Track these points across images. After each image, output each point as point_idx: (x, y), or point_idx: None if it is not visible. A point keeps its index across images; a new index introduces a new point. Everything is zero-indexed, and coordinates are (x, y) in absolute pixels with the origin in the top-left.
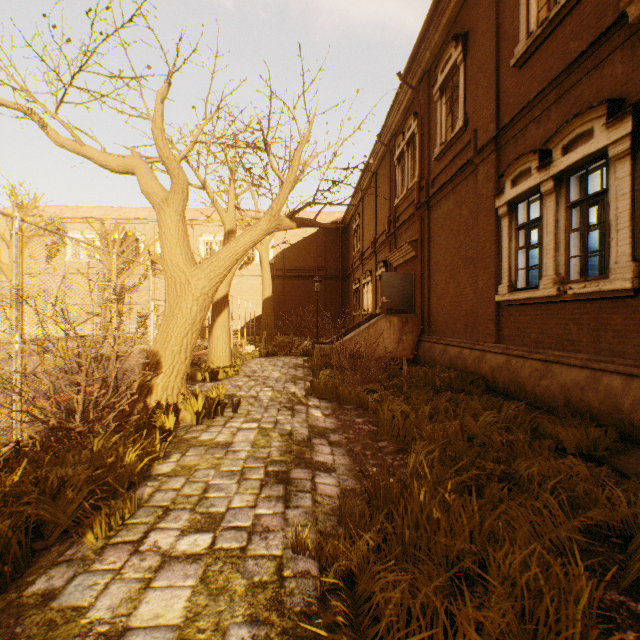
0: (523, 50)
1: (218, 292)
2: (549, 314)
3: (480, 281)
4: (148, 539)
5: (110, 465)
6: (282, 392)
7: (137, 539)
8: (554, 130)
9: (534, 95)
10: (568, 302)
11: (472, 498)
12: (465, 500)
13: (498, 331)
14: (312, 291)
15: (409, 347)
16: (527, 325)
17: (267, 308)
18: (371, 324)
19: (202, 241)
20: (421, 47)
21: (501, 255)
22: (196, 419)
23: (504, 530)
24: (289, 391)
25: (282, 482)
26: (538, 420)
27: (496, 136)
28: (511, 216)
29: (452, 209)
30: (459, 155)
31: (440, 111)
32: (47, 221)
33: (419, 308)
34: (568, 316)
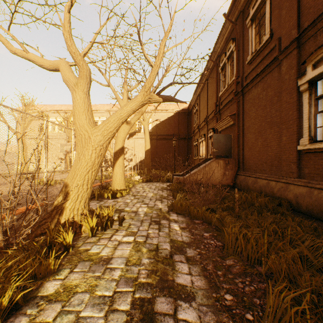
0: None
1: (117, 146)
2: None
3: (283, 137)
4: None
5: None
6: (153, 208)
7: None
8: None
9: None
10: None
11: None
12: None
13: (299, 170)
14: (171, 146)
15: (230, 178)
16: None
17: (147, 155)
18: (207, 164)
19: None
20: None
21: (301, 118)
22: (91, 233)
23: None
24: (157, 207)
25: (146, 319)
26: None
27: (298, 37)
28: (311, 90)
29: (260, 92)
30: (265, 57)
31: (251, 33)
32: (40, 112)
33: (236, 155)
34: None
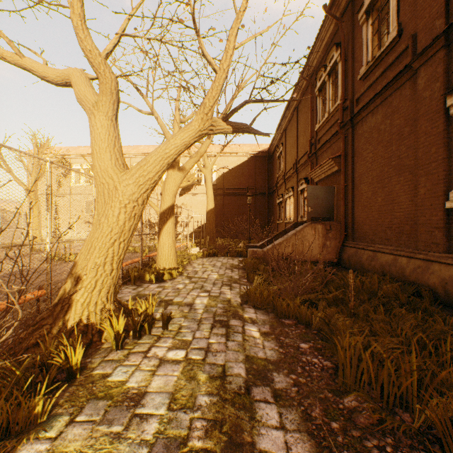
0: None
1: (164, 203)
2: None
3: (421, 188)
4: None
5: None
6: (218, 299)
7: None
8: None
9: None
10: None
11: None
12: None
13: (447, 240)
14: (245, 205)
15: (332, 251)
16: None
17: (210, 217)
18: (298, 231)
19: None
20: None
21: (452, 158)
22: (116, 343)
23: None
24: (225, 298)
25: None
26: None
27: (447, 29)
28: None
29: (381, 121)
30: (390, 67)
31: (366, 32)
32: (58, 157)
33: (342, 217)
34: None
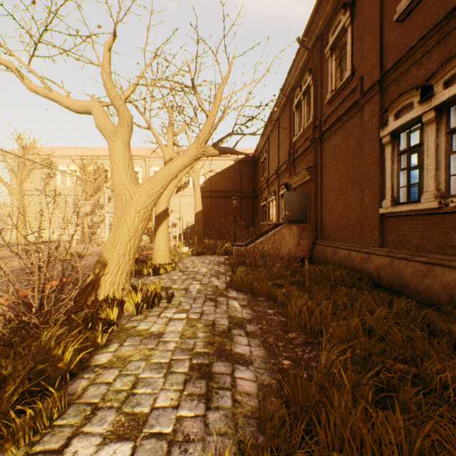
0: (405, 6)
1: (160, 207)
2: (430, 223)
3: (366, 197)
4: (68, 448)
5: (53, 358)
6: (208, 285)
7: (58, 448)
8: (435, 69)
9: (415, 42)
10: (449, 213)
11: (396, 412)
12: (388, 413)
13: (381, 237)
14: (231, 207)
15: (305, 249)
16: (408, 233)
17: (198, 219)
18: (276, 231)
19: (152, 171)
20: (315, 17)
21: (384, 176)
22: (136, 310)
23: (437, 454)
24: (213, 284)
25: (204, 377)
26: (432, 318)
27: (380, 79)
28: (393, 144)
29: (341, 141)
30: (347, 98)
31: (331, 66)
32: (43, 158)
33: (313, 219)
34: (449, 225)
